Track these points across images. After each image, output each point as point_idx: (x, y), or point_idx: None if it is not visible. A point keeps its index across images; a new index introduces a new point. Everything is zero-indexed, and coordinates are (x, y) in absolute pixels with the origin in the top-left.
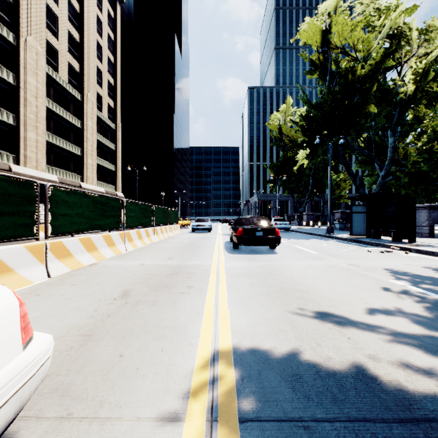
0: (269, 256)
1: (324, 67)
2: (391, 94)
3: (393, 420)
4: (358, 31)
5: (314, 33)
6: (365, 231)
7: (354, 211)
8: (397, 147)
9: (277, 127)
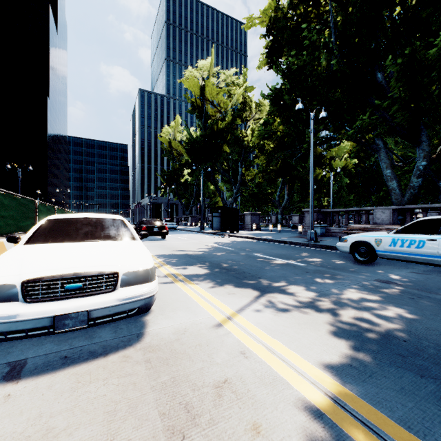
0: (162, 241)
1: (201, 111)
2: (240, 140)
3: (185, 256)
4: (220, 96)
5: (194, 85)
6: (220, 228)
7: (214, 216)
8: (244, 174)
9: (168, 141)
